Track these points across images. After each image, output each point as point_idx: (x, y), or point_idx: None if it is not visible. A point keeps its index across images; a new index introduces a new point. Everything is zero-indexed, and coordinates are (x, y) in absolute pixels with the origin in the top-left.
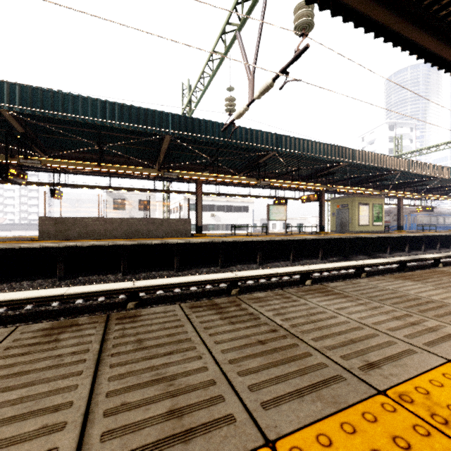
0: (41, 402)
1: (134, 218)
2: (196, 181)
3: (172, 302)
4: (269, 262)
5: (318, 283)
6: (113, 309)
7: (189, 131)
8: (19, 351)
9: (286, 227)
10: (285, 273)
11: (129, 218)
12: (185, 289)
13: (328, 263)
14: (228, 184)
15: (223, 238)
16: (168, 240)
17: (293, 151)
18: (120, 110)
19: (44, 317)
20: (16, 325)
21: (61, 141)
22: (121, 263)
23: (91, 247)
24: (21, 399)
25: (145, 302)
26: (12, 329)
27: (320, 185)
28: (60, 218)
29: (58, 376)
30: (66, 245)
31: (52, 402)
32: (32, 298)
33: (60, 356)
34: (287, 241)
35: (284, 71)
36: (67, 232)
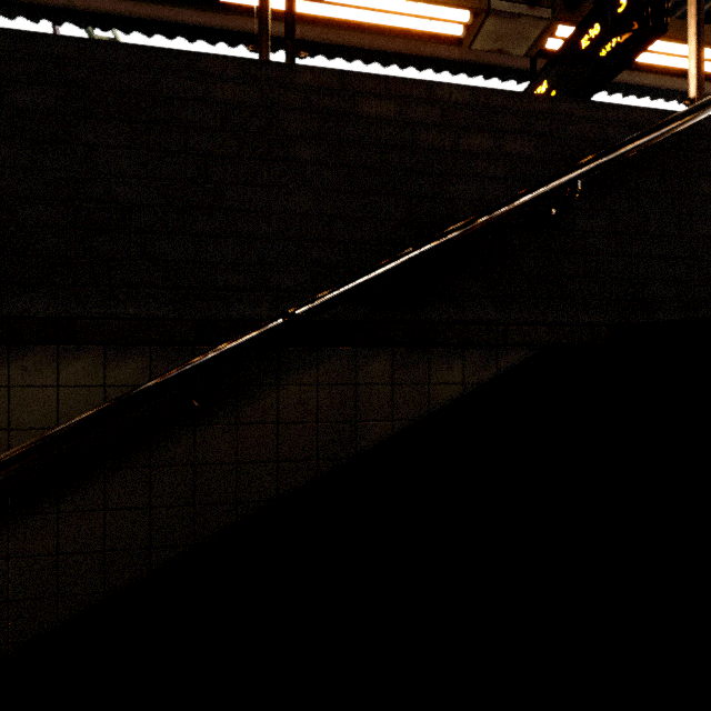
0: None
1: None
2: None
3: None
4: None
5: None
6: None
7: None
8: None
9: None
10: None
11: None
12: None
13: None
14: None
15: None
16: None
17: None
18: None
19: None
20: None
21: None
22: None
23: None
24: None
25: None
26: None
27: None
28: None
29: None
30: None
31: None
32: None
33: None
34: None
35: None
36: None
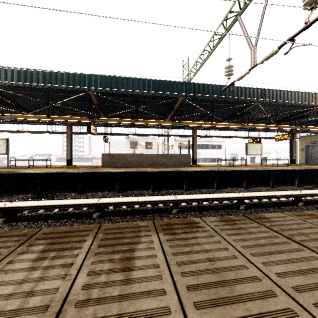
0: (310, 263)
1: (154, 154)
2: (193, 127)
3: (199, 211)
4: (252, 187)
5: (309, 205)
6: (164, 213)
7: (196, 93)
8: (232, 232)
9: (261, 160)
10: (281, 196)
11: (151, 154)
12: (198, 203)
13: (307, 189)
14: (211, 128)
15: (216, 168)
16: (179, 169)
17: (275, 100)
18: (153, 84)
19: (126, 214)
20: (114, 217)
21: (113, 107)
22: (151, 183)
23: (134, 172)
24: (293, 260)
25: (181, 210)
26: (199, 219)
27: (295, 126)
28: (113, 154)
29: (289, 249)
30: (121, 171)
31: (317, 264)
32: (122, 202)
33: (265, 237)
34: (267, 171)
35: (291, 39)
36: (116, 163)
